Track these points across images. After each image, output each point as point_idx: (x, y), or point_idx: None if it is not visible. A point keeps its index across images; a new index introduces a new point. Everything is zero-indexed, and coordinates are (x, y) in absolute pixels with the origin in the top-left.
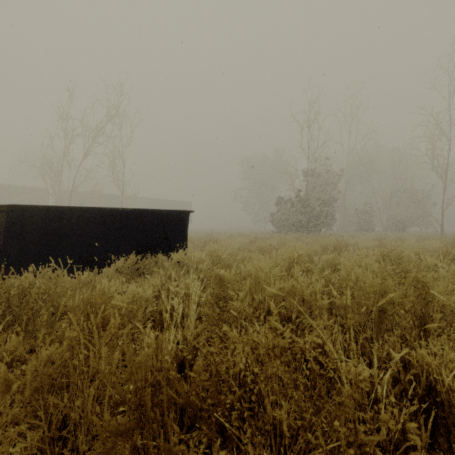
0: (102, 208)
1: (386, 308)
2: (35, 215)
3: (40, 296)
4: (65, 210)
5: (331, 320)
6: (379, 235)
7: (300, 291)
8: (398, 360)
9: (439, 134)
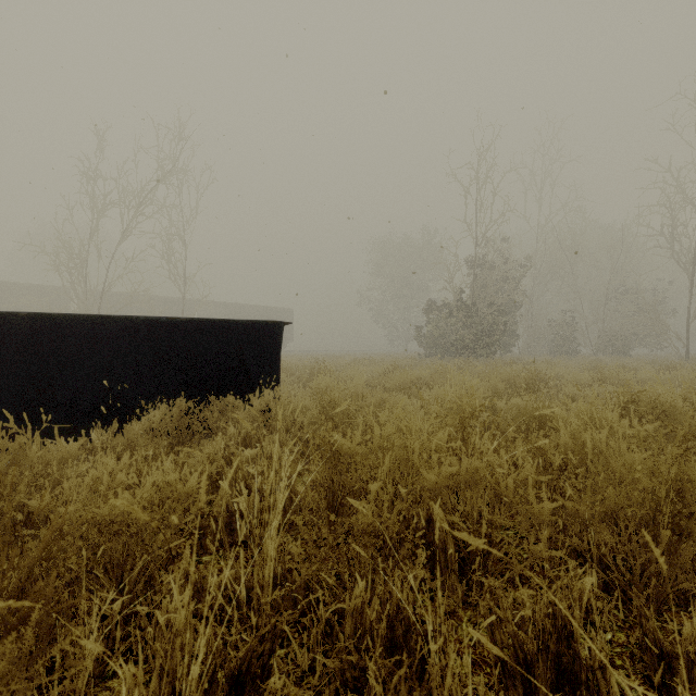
0: (133, 317)
1: (680, 526)
2: (12, 328)
3: None
4: (66, 320)
5: (582, 570)
6: (591, 361)
7: (492, 481)
8: None
9: (684, 201)
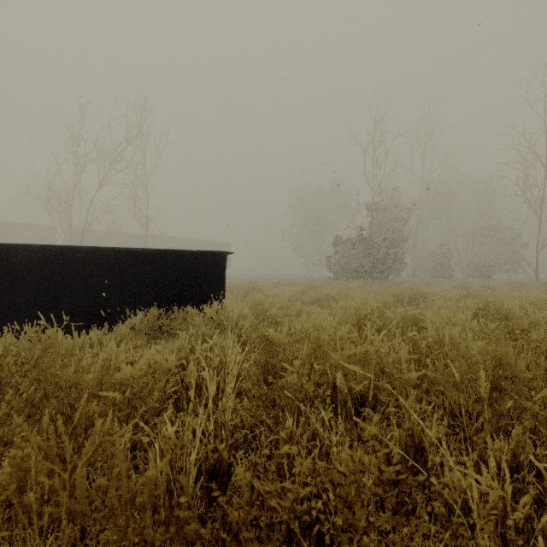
0: (116, 248)
1: (501, 385)
2: (28, 256)
3: (17, 367)
4: (67, 250)
5: (431, 406)
6: (461, 283)
7: (377, 359)
8: (545, 475)
9: (533, 159)
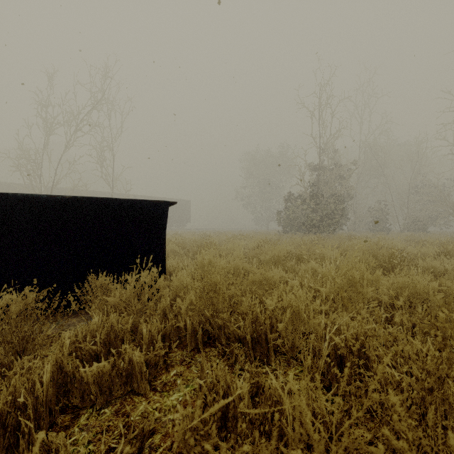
0: (9, 194)
1: None
2: None
3: None
4: None
5: None
6: (410, 237)
7: None
8: None
9: None
